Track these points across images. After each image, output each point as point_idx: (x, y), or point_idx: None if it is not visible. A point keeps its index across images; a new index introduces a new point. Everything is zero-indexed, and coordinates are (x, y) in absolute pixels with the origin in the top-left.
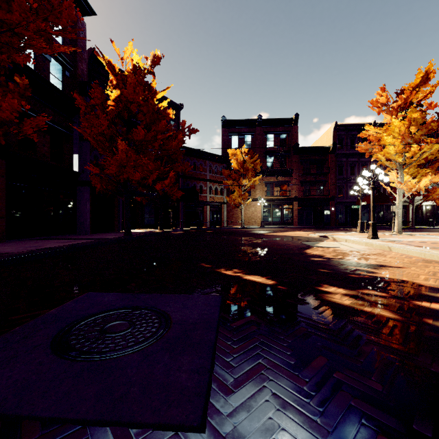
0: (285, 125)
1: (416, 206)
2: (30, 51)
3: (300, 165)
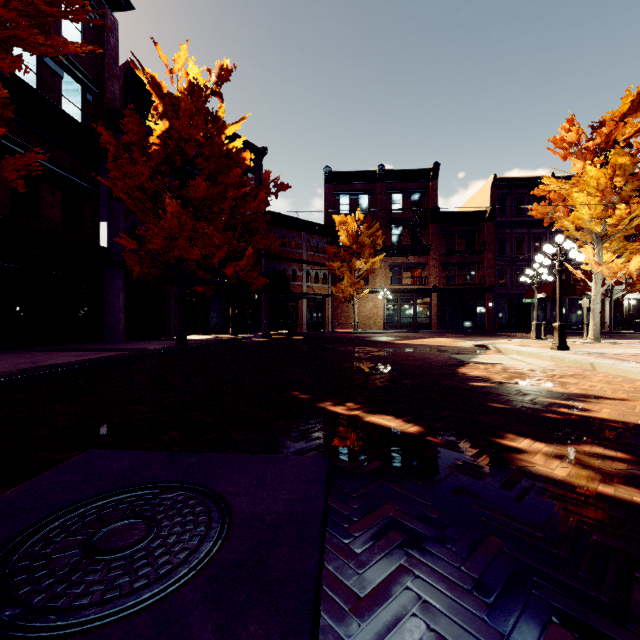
0: (418, 180)
1: (615, 301)
2: (30, 61)
3: (441, 239)
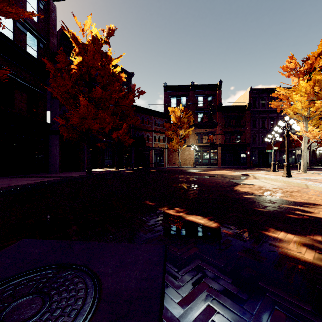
0: (211, 89)
1: (312, 151)
2: (9, 25)
3: (223, 120)
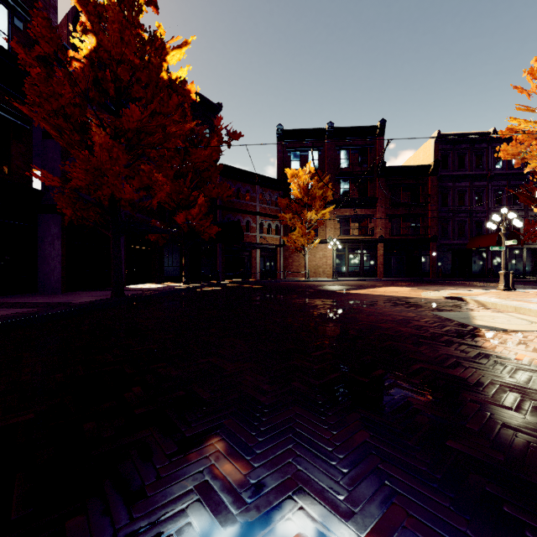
0: (365, 137)
1: None
2: None
3: (387, 192)
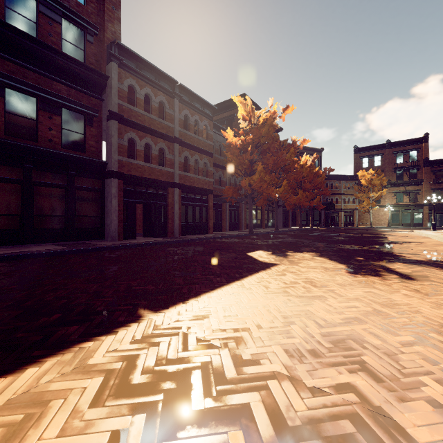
0: (414, 144)
1: None
2: None
3: (431, 175)
